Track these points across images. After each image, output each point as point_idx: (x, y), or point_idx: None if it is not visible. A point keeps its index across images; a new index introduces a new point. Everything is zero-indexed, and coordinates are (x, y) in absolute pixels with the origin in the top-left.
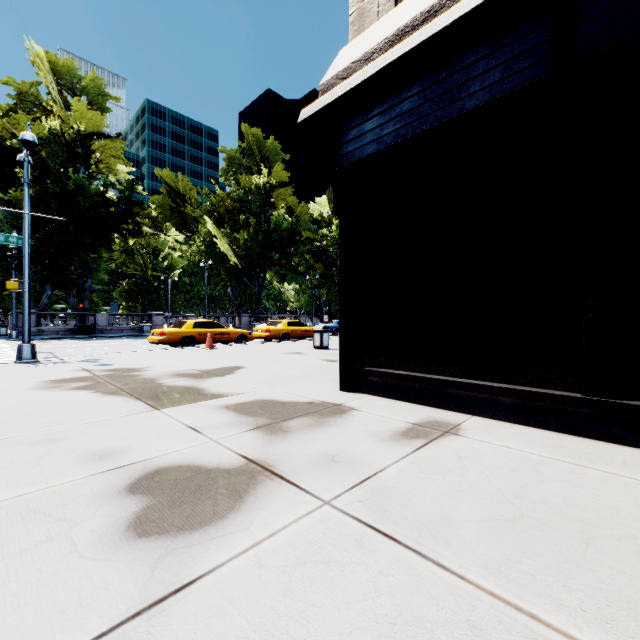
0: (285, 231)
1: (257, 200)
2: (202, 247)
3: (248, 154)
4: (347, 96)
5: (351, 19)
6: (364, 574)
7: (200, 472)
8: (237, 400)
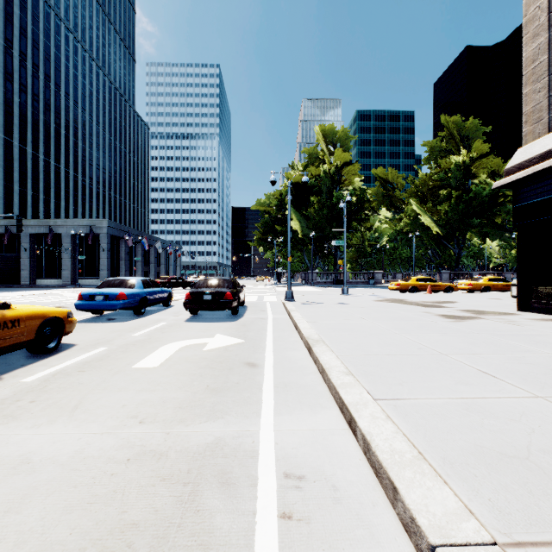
0: (486, 197)
1: (457, 175)
2: (408, 221)
3: (448, 139)
4: (518, 179)
5: (523, 134)
6: (501, 325)
7: (457, 316)
8: (461, 309)
